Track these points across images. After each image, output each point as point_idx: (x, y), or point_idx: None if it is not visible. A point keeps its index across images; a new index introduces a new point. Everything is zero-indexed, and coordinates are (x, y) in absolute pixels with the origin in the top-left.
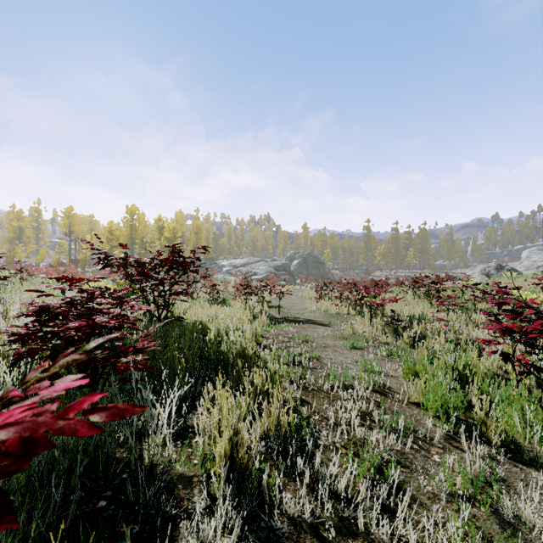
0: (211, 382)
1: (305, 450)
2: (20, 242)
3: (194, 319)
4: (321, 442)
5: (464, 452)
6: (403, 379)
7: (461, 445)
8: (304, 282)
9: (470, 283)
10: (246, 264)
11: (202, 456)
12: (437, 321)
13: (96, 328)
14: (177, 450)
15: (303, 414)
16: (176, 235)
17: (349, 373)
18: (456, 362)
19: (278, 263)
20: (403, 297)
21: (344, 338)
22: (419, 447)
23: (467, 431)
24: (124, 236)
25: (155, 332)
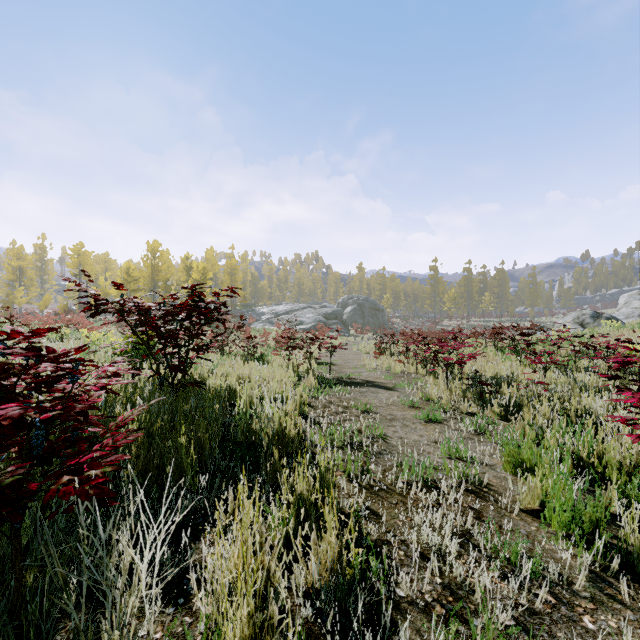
0: (233, 484)
1: (378, 612)
2: (21, 285)
3: (220, 383)
4: (400, 592)
5: (627, 608)
6: (503, 470)
7: (619, 593)
8: (359, 332)
9: (563, 335)
10: (290, 311)
11: (204, 639)
12: (534, 384)
13: (3, 427)
14: (166, 620)
15: (369, 536)
16: (207, 276)
17: (428, 462)
18: (577, 446)
19: (329, 310)
20: (483, 352)
21: (414, 407)
22: (555, 599)
23: (619, 564)
24: (144, 278)
25: (157, 406)
